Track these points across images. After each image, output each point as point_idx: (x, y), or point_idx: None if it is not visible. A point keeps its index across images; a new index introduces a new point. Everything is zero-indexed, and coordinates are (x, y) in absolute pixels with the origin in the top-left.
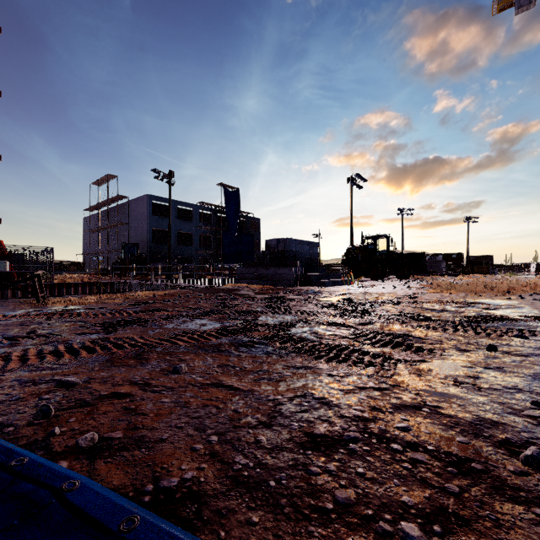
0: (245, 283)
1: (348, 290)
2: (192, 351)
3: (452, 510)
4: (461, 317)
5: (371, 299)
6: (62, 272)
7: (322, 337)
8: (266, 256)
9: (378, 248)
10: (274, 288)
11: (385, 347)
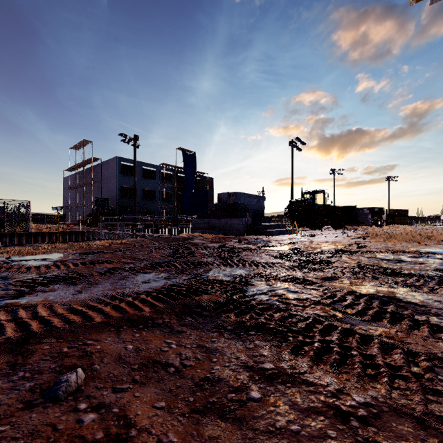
0: (200, 232)
1: (295, 239)
2: (115, 328)
3: None
4: (434, 271)
5: (319, 248)
6: (46, 223)
7: (289, 301)
8: (218, 208)
9: (316, 202)
10: (226, 237)
11: (379, 321)
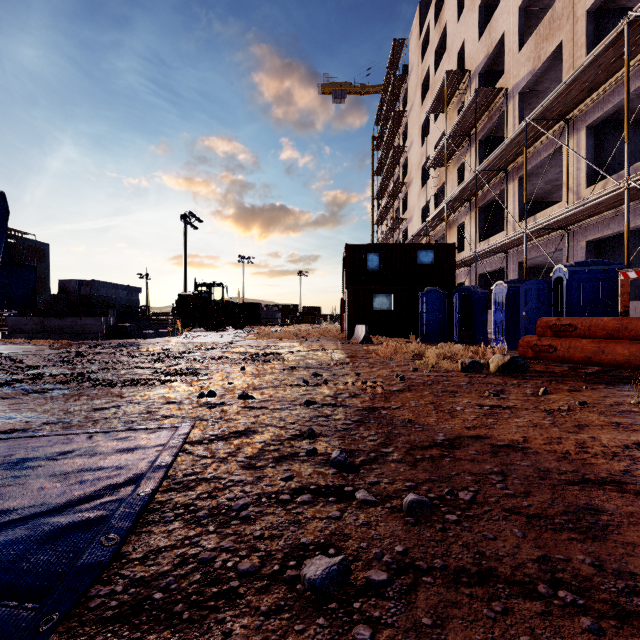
0: (24, 337)
1: (172, 341)
2: None
3: (155, 410)
4: (249, 355)
5: (192, 348)
6: None
7: (123, 376)
8: (60, 301)
9: (213, 297)
10: (74, 342)
11: (175, 376)
